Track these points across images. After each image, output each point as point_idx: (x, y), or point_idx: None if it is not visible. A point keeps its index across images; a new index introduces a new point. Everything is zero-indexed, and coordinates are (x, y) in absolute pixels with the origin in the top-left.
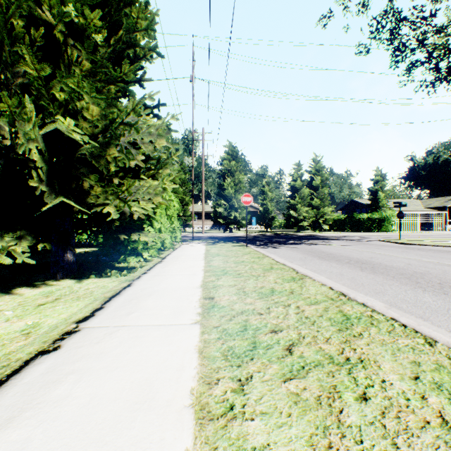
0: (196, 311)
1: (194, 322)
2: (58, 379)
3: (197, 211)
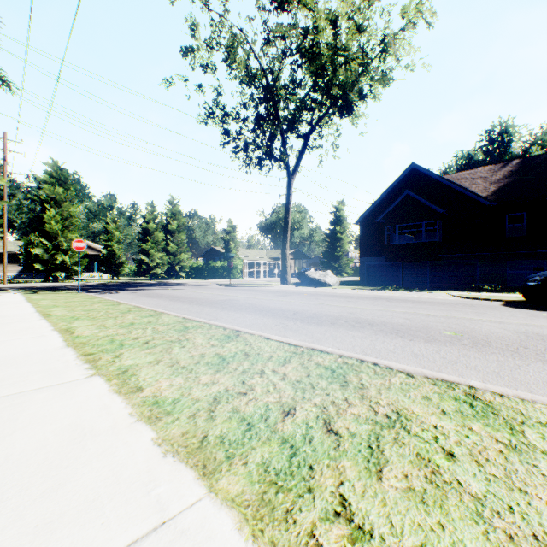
0: (40, 317)
1: (41, 319)
2: None
3: None
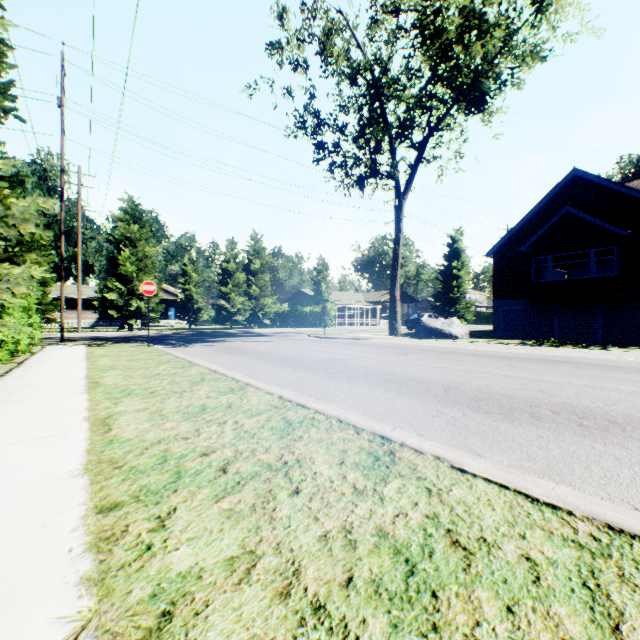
0: (83, 389)
1: (83, 393)
2: None
3: (67, 295)
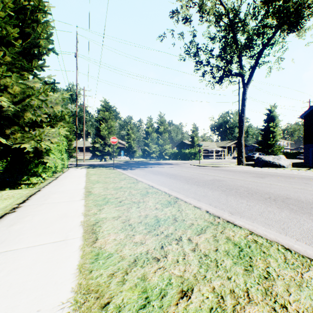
0: (82, 196)
1: (82, 199)
2: (24, 217)
3: (79, 145)
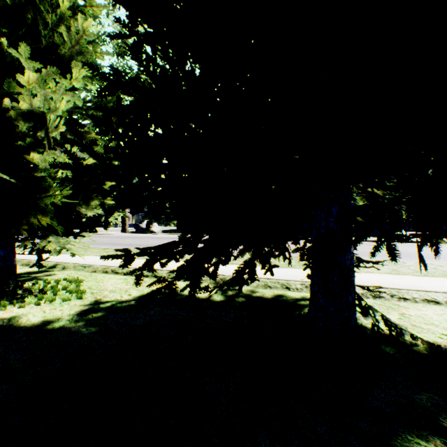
0: None
1: None
2: None
3: None
